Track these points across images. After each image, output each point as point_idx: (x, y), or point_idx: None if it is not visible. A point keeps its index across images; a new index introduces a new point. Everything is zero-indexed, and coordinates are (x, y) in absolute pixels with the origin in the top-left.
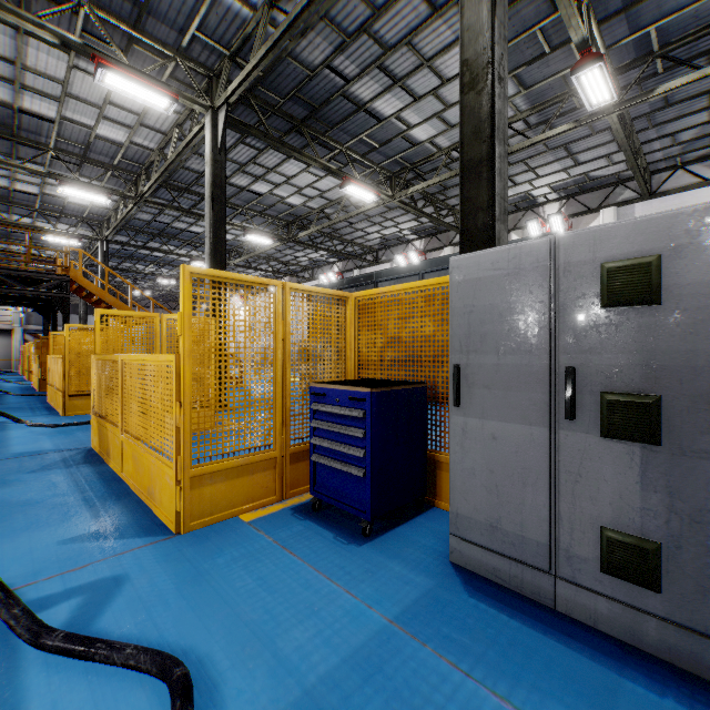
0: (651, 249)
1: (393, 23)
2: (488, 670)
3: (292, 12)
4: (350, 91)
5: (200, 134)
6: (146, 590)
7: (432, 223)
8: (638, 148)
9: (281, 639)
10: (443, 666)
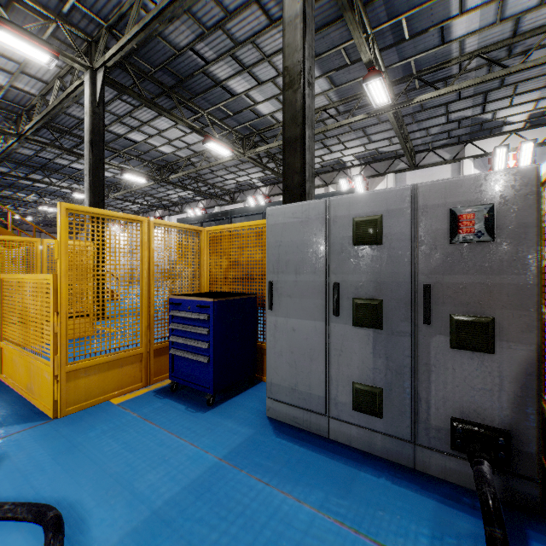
0: (378, 211)
1: (241, 25)
2: (281, 479)
3: (160, 4)
4: (209, 70)
5: (80, 88)
6: (25, 463)
7: (274, 175)
8: (407, 135)
9: (137, 482)
10: (252, 481)
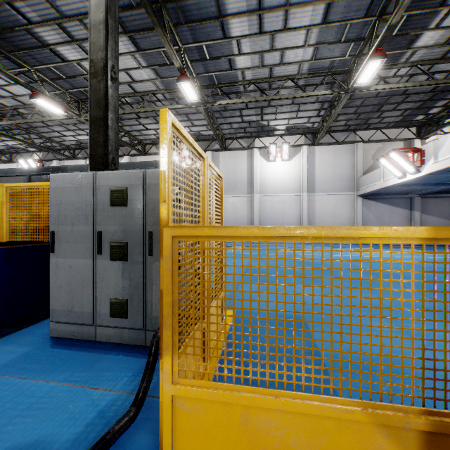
0: (125, 184)
1: (66, 2)
2: (39, 373)
3: None
4: (34, 30)
5: None
6: None
7: None
8: (218, 125)
9: None
10: (12, 380)
